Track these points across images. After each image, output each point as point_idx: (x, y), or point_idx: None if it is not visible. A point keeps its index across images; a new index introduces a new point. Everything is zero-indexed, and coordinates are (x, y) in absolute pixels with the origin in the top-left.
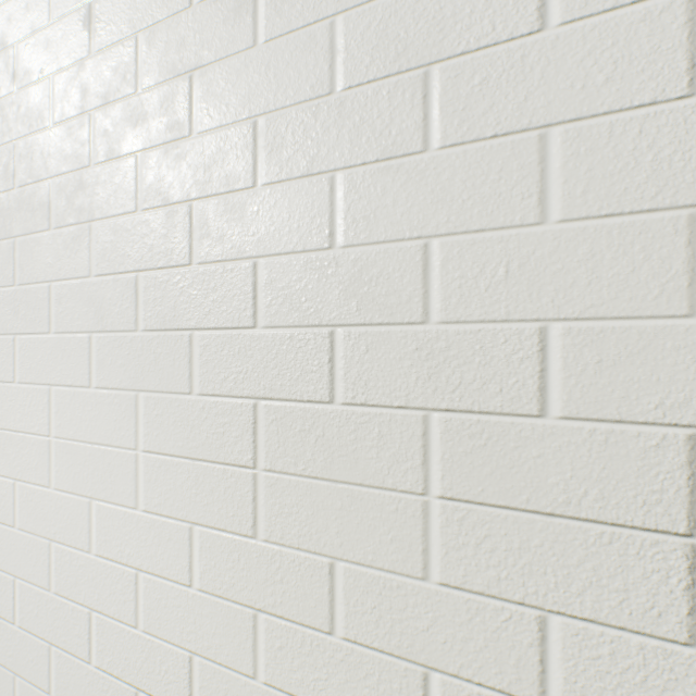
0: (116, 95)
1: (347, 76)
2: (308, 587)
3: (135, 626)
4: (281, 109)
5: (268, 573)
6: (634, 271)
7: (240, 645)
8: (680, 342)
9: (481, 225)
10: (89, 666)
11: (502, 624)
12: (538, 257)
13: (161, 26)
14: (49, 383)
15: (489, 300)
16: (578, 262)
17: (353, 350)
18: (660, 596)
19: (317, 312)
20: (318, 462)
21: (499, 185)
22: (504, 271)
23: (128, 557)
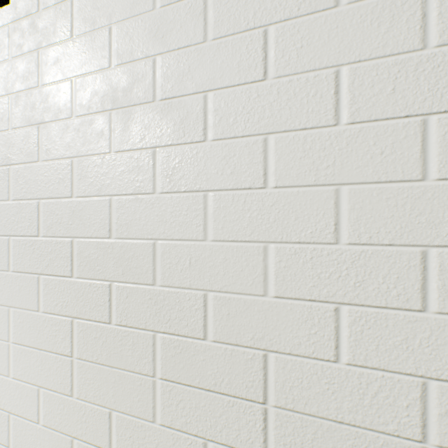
0: None
1: (118, 145)
2: (99, 425)
3: (8, 446)
4: (85, 156)
5: (79, 416)
6: (242, 270)
7: None
8: (260, 308)
9: (179, 237)
10: None
11: (188, 446)
12: (203, 257)
13: (22, 94)
14: None
15: (183, 277)
16: (220, 262)
17: (121, 296)
18: (253, 433)
19: (103, 272)
20: (103, 356)
21: (187, 217)
22: (189, 262)
23: (4, 405)
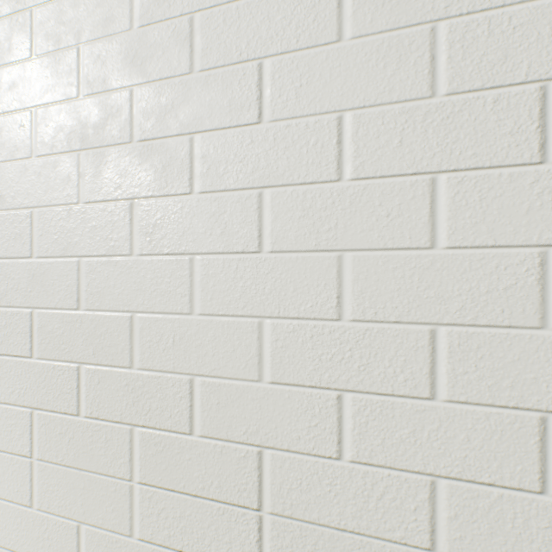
0: None
1: (88, 194)
2: (64, 542)
3: None
4: (48, 206)
5: (40, 532)
6: (234, 350)
7: None
8: (255, 395)
9: (161, 309)
10: None
11: None
12: (190, 334)
13: None
14: None
15: (165, 358)
16: (208, 341)
17: (91, 381)
18: (246, 545)
19: (70, 352)
20: (70, 456)
21: (170, 285)
22: (172, 340)
23: None
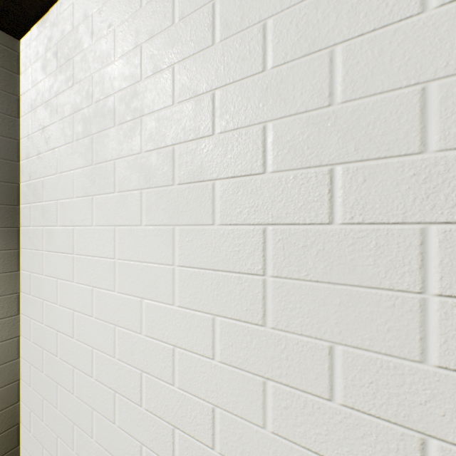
0: (159, 29)
1: None
2: (309, 364)
3: (172, 384)
4: (286, 9)
5: (274, 352)
6: None
7: (252, 403)
8: None
9: None
10: (140, 408)
11: None
12: None
13: None
14: (114, 224)
15: None
16: None
17: (351, 182)
18: None
19: (317, 156)
20: (318, 269)
21: None
22: None
23: (167, 337)
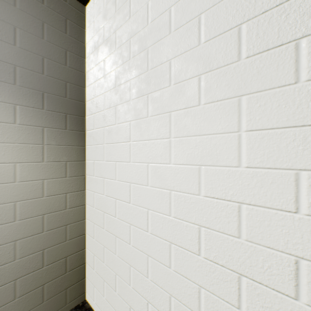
0: None
1: None
2: None
3: (237, 237)
4: None
5: None
6: None
7: None
8: None
9: None
10: (198, 256)
11: None
12: None
13: None
14: (169, 111)
15: None
16: None
17: None
18: None
19: None
20: None
21: None
22: None
23: (231, 196)
